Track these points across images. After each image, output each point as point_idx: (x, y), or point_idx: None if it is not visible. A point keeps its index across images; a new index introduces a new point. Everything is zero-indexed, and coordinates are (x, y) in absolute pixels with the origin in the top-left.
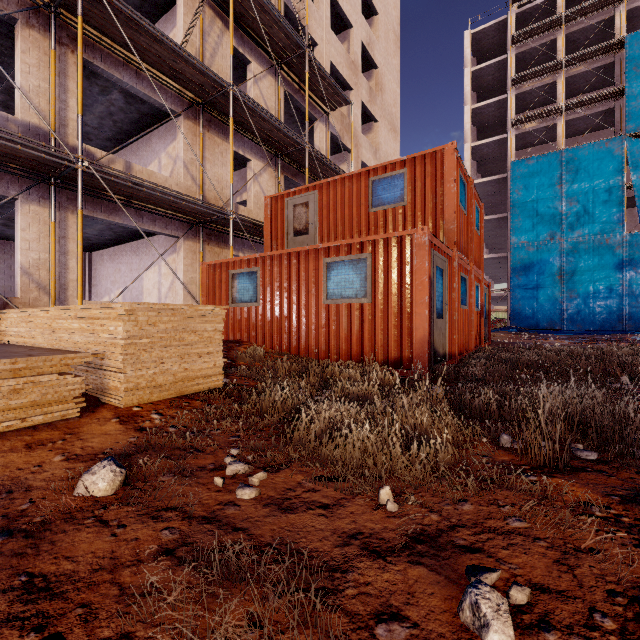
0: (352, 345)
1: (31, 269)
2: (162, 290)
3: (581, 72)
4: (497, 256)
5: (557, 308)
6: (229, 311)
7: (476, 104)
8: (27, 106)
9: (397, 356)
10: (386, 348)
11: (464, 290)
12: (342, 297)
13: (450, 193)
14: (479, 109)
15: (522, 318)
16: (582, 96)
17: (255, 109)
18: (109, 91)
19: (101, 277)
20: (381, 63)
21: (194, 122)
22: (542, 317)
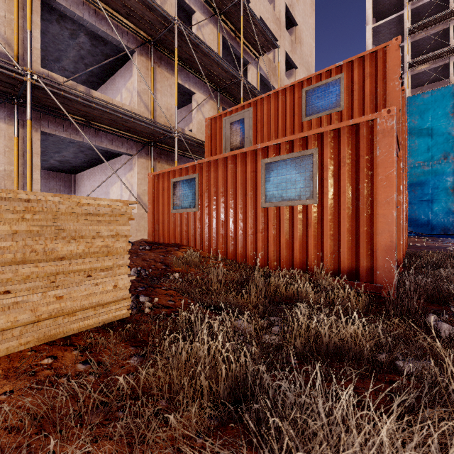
0: (294, 251)
1: None
2: None
3: None
4: None
5: (450, 216)
6: (171, 217)
7: None
8: None
9: (351, 266)
10: (337, 256)
11: None
12: (283, 199)
13: (394, 91)
14: None
15: (418, 225)
16: None
17: (197, 43)
18: (77, 34)
19: (82, 193)
20: (300, 21)
21: (146, 58)
22: (436, 224)
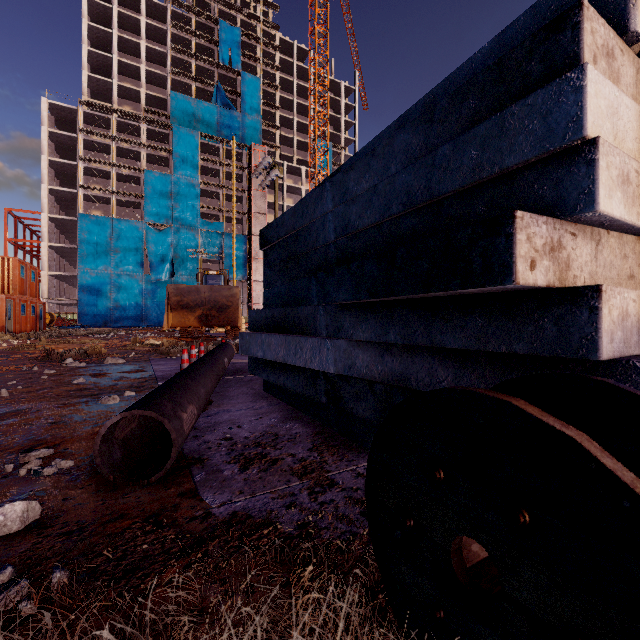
0: None
1: None
2: None
3: (125, 174)
4: (70, 275)
5: (109, 313)
6: None
7: (53, 158)
8: None
9: None
10: None
11: (24, 309)
12: None
13: (16, 275)
14: (56, 162)
15: (87, 319)
16: (129, 184)
17: None
18: None
19: None
20: None
21: None
22: (100, 318)
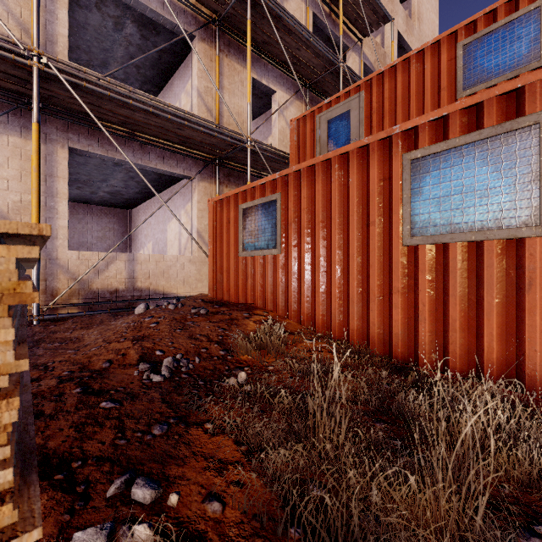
0: (485, 338)
1: (10, 213)
2: (182, 241)
3: None
4: None
5: None
6: (239, 262)
7: None
8: (5, 16)
9: None
10: None
11: None
12: (454, 228)
13: None
14: None
15: None
16: None
17: (278, 13)
18: (122, 23)
19: (138, 232)
20: None
21: (210, 45)
22: None
